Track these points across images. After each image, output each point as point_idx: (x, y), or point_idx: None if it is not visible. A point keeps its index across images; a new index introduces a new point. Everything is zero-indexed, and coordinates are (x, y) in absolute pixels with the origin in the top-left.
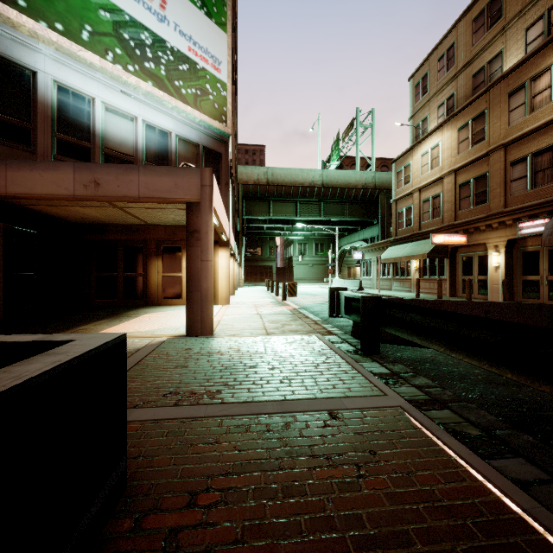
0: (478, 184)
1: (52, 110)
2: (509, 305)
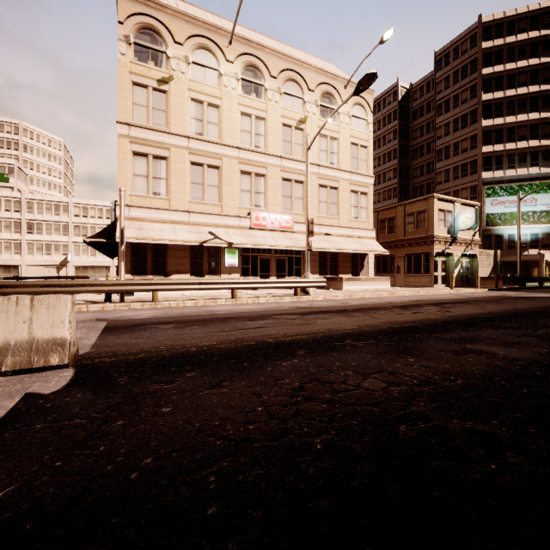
0: None
1: (506, 240)
2: None
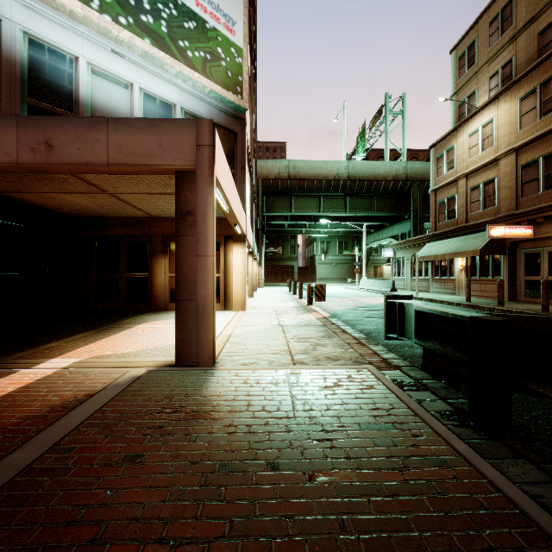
0: (549, 163)
1: (21, 68)
2: None
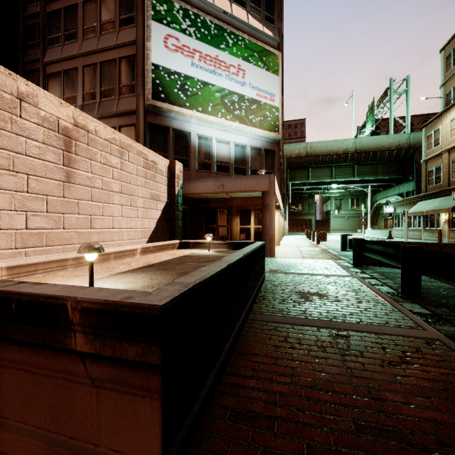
0: None
1: (196, 148)
2: (454, 245)
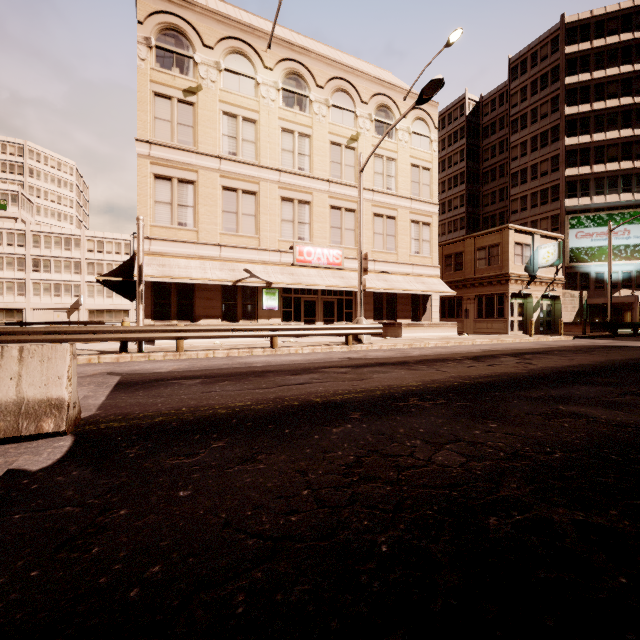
0: None
1: (594, 279)
2: None
